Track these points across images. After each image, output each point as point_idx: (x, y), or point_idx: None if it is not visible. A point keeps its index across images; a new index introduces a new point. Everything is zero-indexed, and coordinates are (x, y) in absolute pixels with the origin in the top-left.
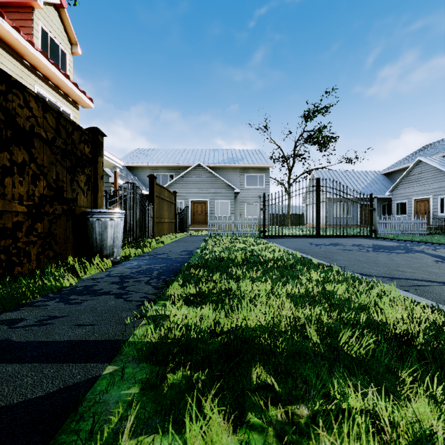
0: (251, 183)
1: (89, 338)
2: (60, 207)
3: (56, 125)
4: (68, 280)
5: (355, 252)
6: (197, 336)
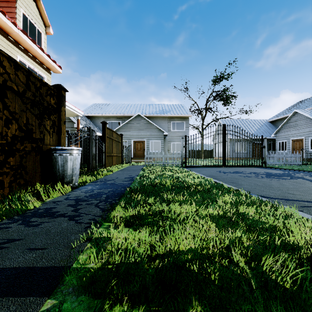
0: (175, 128)
1: (36, 265)
2: (29, 145)
3: (26, 81)
4: (33, 203)
5: (253, 178)
6: (135, 265)
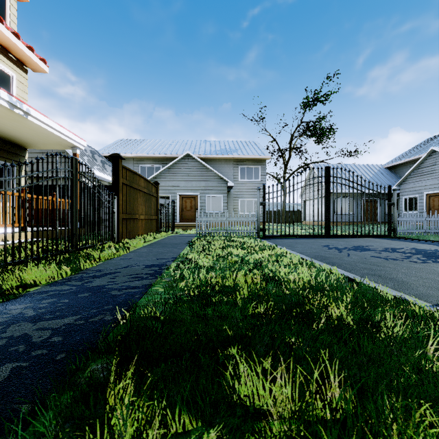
0: (246, 177)
1: None
2: None
3: None
4: None
5: (411, 264)
6: None
